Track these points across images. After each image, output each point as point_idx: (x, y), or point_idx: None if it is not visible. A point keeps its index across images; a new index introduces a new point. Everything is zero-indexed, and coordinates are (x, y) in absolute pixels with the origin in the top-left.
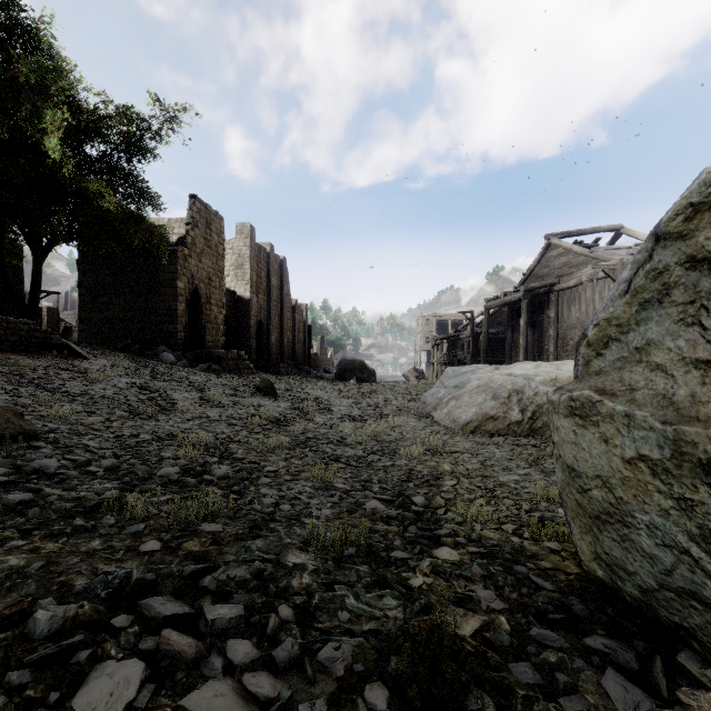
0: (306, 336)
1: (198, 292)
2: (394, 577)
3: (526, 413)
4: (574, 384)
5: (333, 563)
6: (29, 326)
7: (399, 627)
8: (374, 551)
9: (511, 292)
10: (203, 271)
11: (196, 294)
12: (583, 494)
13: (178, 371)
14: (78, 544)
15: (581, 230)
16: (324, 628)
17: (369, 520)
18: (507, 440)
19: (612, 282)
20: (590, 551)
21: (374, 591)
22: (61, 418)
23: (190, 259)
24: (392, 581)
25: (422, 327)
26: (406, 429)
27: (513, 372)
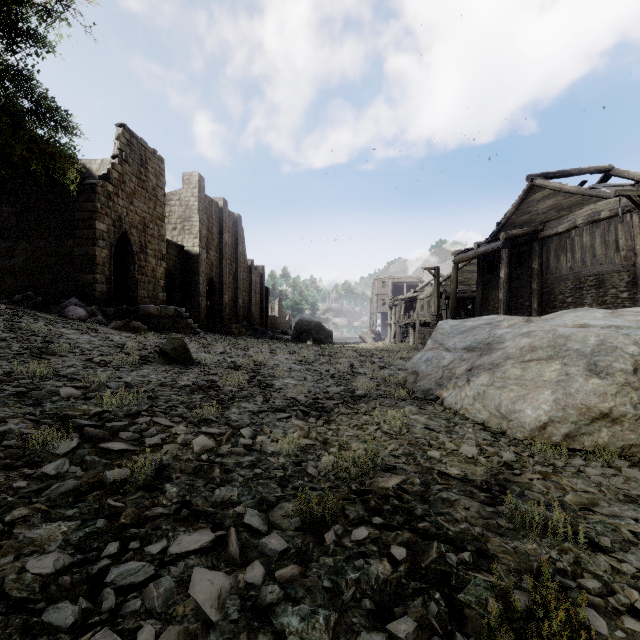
0: (262, 297)
1: (128, 239)
2: None
3: None
4: None
5: None
6: None
7: None
8: None
9: (485, 243)
10: (136, 215)
11: (125, 241)
12: None
13: (65, 327)
14: None
15: (567, 170)
16: None
17: None
18: None
19: (621, 222)
20: None
21: None
22: None
23: (116, 198)
24: None
25: (378, 289)
26: (414, 439)
27: (588, 323)
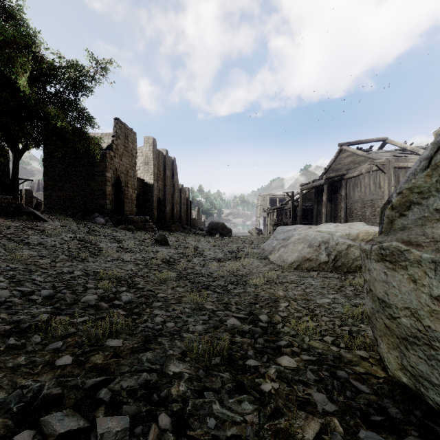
0: (188, 207)
1: (119, 179)
2: (249, 382)
3: (330, 256)
4: (383, 237)
5: (203, 371)
6: (8, 200)
7: (255, 431)
8: (234, 360)
9: (317, 180)
10: (123, 166)
11: (118, 181)
12: (392, 320)
13: (106, 229)
14: (6, 361)
15: (361, 140)
16: (195, 435)
17: (229, 333)
18: (318, 274)
19: (381, 173)
20: (396, 363)
21: (235, 396)
22: (21, 260)
23: (114, 158)
24: (248, 386)
25: (261, 202)
26: (252, 267)
27: (321, 230)
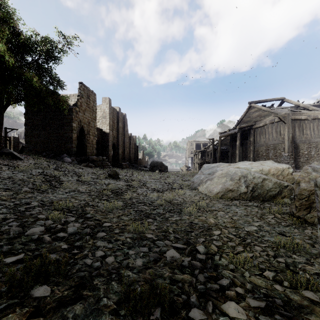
0: (135, 150)
1: (83, 129)
2: None
3: (249, 188)
4: None
5: None
6: None
7: None
8: (175, 309)
9: (232, 129)
10: (86, 119)
11: (82, 130)
12: None
13: (71, 166)
14: None
15: (265, 100)
16: None
17: (169, 268)
18: (240, 203)
19: (281, 124)
20: None
21: None
22: None
23: (79, 113)
24: None
25: (189, 146)
26: (185, 196)
27: (239, 166)
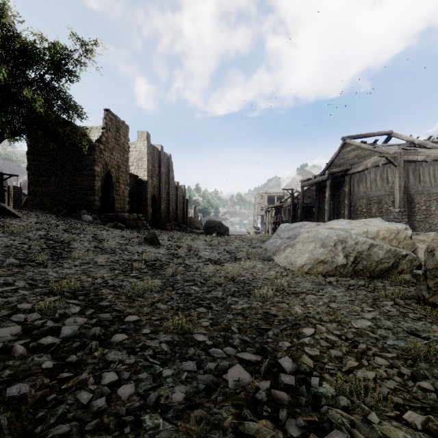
0: (184, 205)
1: (110, 175)
2: None
3: (349, 258)
4: None
5: None
6: None
7: None
8: None
9: (319, 175)
10: (114, 161)
11: (108, 176)
12: None
13: (90, 227)
14: None
15: (365, 134)
16: None
17: (232, 406)
18: (337, 280)
19: (389, 167)
20: None
21: None
22: None
23: (104, 152)
24: None
25: (258, 200)
26: (255, 270)
27: (334, 227)
